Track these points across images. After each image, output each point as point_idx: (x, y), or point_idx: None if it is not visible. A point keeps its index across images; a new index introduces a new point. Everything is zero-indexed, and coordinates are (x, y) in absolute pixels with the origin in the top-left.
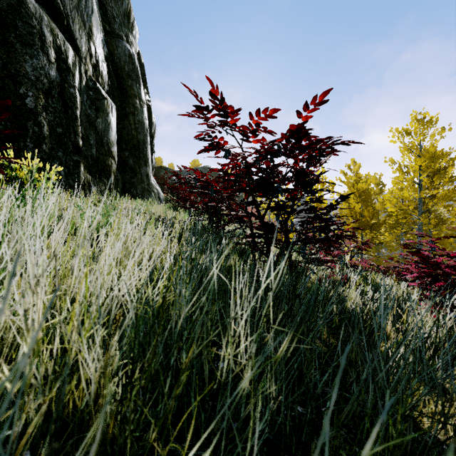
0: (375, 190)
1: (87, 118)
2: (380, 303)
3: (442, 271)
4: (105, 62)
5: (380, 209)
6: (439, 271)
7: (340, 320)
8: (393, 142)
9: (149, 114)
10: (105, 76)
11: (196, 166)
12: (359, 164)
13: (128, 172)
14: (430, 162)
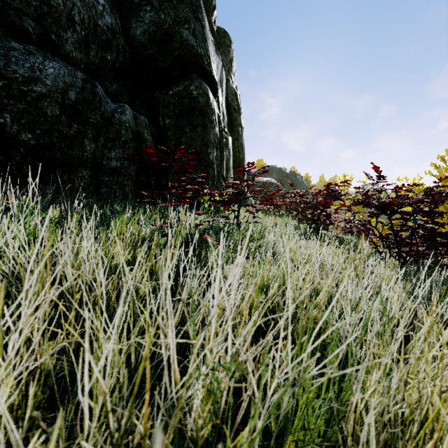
0: None
1: None
2: None
3: None
4: (225, 106)
5: None
6: None
7: None
8: None
9: None
10: (225, 118)
11: (260, 165)
12: None
13: None
14: None
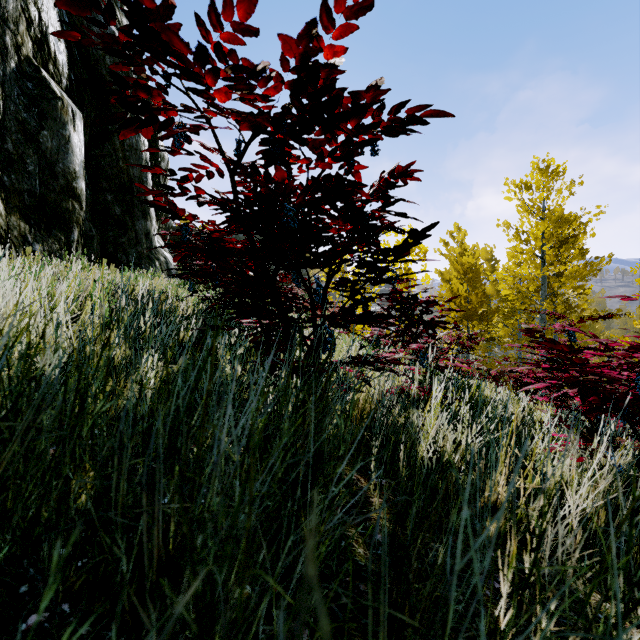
0: (485, 268)
1: (22, 127)
2: (465, 499)
3: (595, 377)
4: (64, 41)
5: (492, 294)
6: (590, 377)
7: (412, 473)
8: (509, 200)
9: (153, 140)
10: (62, 64)
11: None
12: (465, 230)
13: (112, 226)
14: (556, 227)
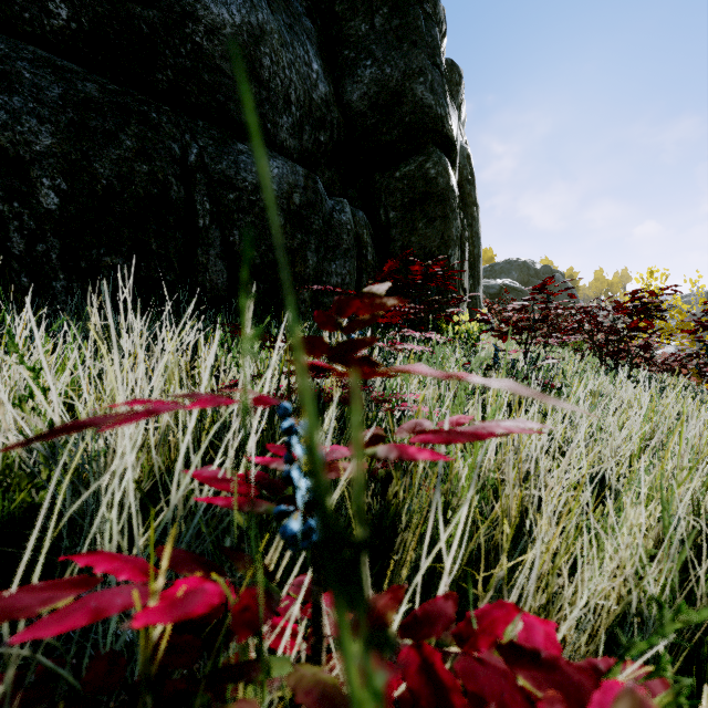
0: None
1: None
2: None
3: None
4: None
5: None
6: None
7: None
8: None
9: None
10: None
11: (487, 259)
12: None
13: None
14: None
